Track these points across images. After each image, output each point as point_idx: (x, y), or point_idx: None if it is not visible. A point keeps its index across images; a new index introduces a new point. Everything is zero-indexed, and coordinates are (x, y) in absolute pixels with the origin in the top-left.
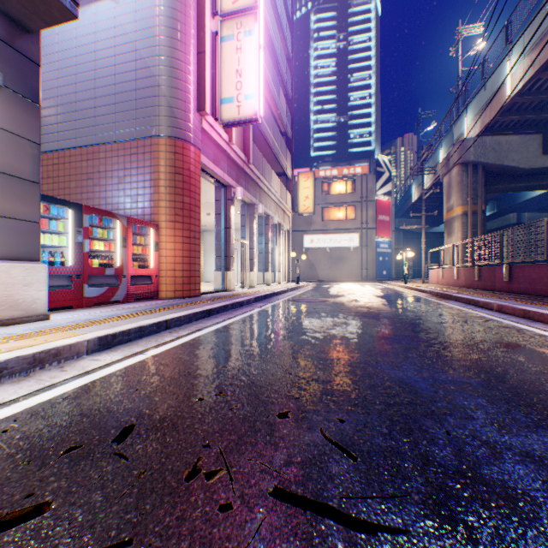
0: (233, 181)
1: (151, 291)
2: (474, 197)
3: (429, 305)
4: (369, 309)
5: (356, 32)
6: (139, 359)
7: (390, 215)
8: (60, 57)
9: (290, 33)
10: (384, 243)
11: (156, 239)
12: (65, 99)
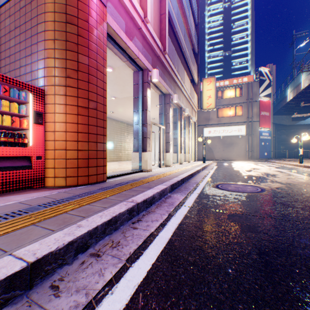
0: (149, 64)
1: (28, 178)
2: None
3: None
4: None
5: None
6: None
7: (270, 111)
8: None
9: None
10: (265, 132)
11: (38, 107)
12: None
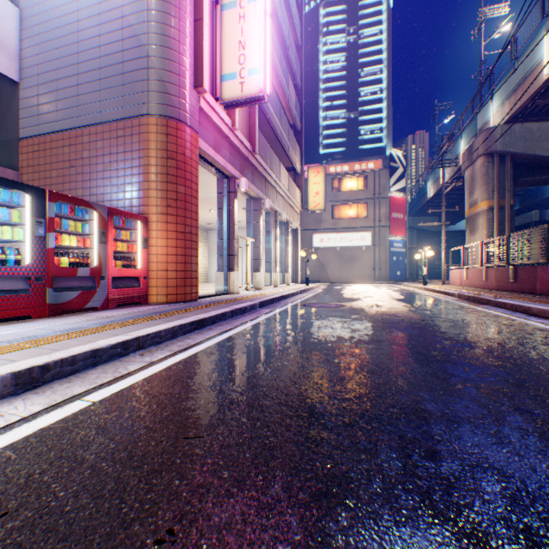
0: (236, 171)
1: (139, 295)
2: (502, 190)
3: (467, 312)
4: (397, 317)
5: (367, 26)
6: (66, 412)
7: (405, 212)
8: (40, 30)
9: (299, 20)
10: (397, 242)
11: (144, 234)
12: (46, 77)
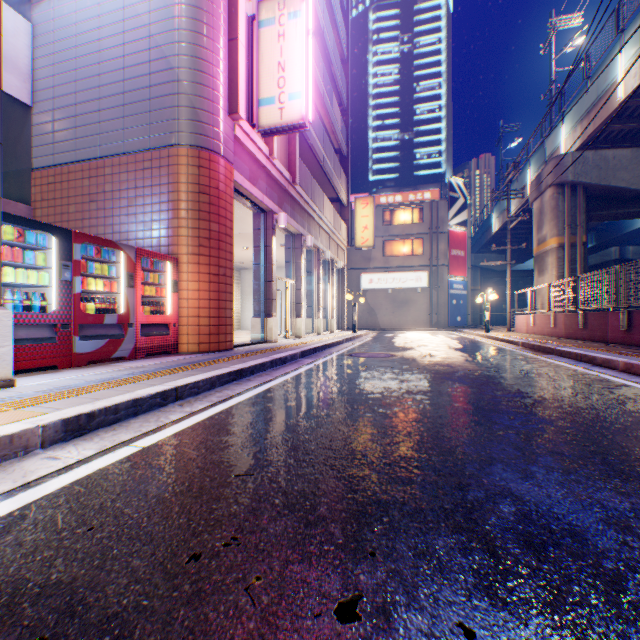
0: (275, 205)
1: (169, 344)
2: (573, 226)
3: (527, 362)
4: (451, 368)
5: (423, 33)
6: (119, 455)
7: (466, 249)
8: (56, 49)
9: (345, 30)
10: (458, 283)
11: (174, 277)
12: (63, 101)
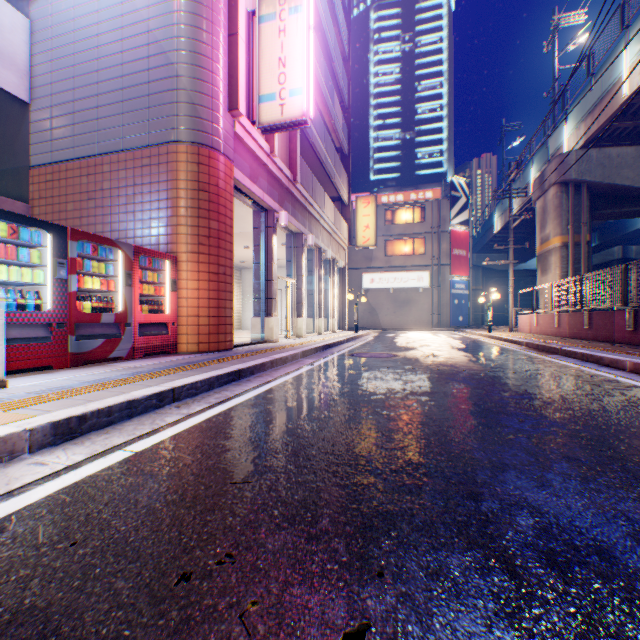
0: (275, 203)
1: (167, 344)
2: (577, 224)
3: (533, 362)
4: (455, 368)
5: (425, 32)
6: (110, 461)
7: (468, 249)
8: (54, 45)
9: (347, 28)
10: (459, 283)
11: (173, 275)
12: (61, 98)
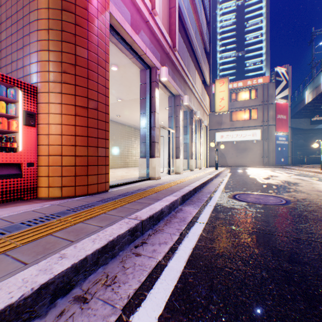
0: (157, 62)
1: (17, 188)
2: None
3: None
4: None
5: None
6: None
7: (287, 114)
8: None
9: None
10: (281, 137)
11: (29, 107)
12: None
